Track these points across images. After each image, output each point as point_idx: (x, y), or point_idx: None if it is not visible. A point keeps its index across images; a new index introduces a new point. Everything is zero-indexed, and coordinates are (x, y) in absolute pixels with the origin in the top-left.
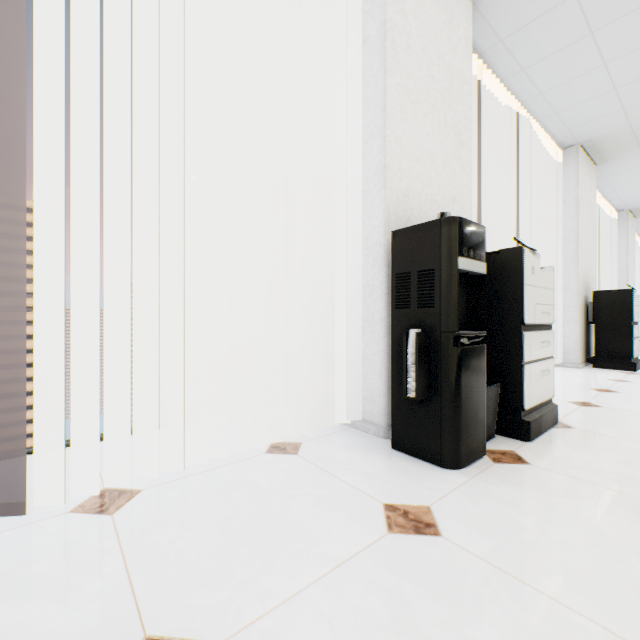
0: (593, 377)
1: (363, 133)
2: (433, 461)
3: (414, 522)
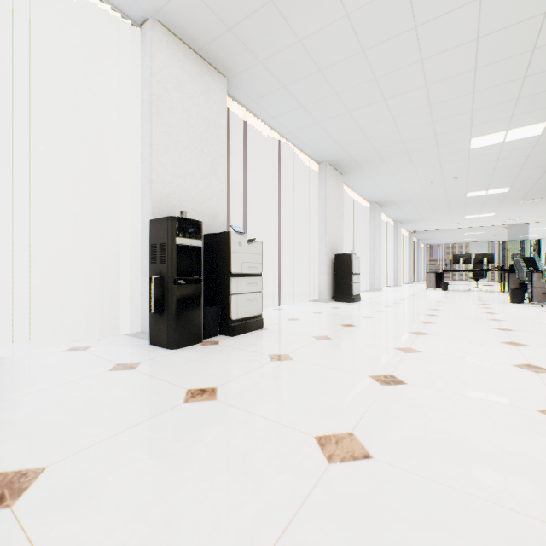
0: (325, 306)
1: (142, 157)
2: (165, 347)
3: (126, 367)
